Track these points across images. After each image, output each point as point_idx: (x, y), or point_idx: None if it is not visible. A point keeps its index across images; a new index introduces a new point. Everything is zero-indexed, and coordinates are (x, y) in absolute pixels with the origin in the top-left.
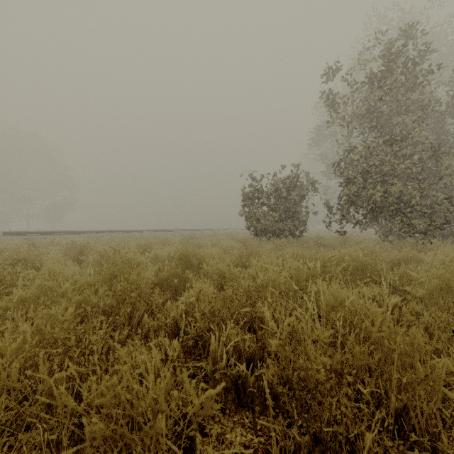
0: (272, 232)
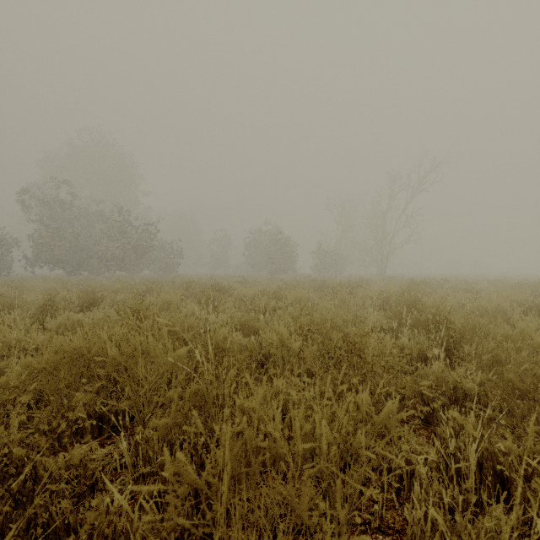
0: None
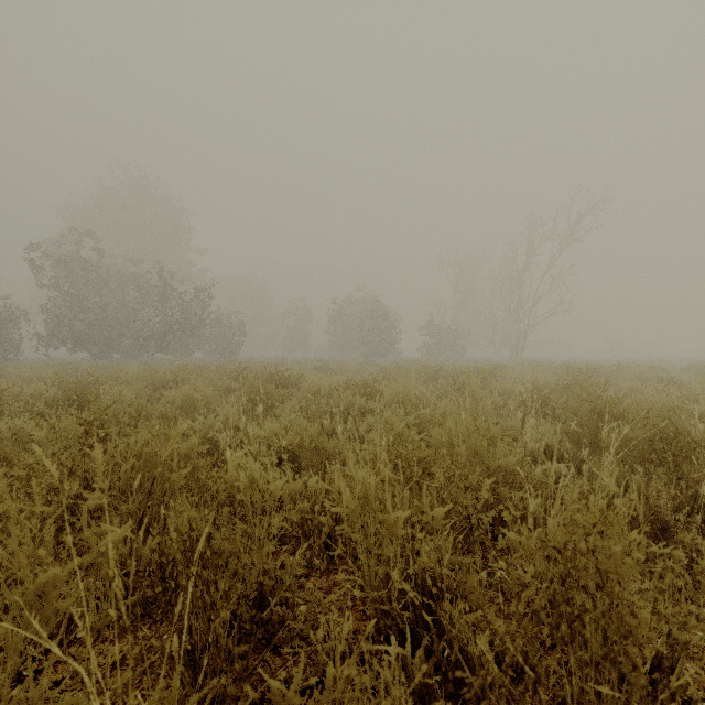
0: None
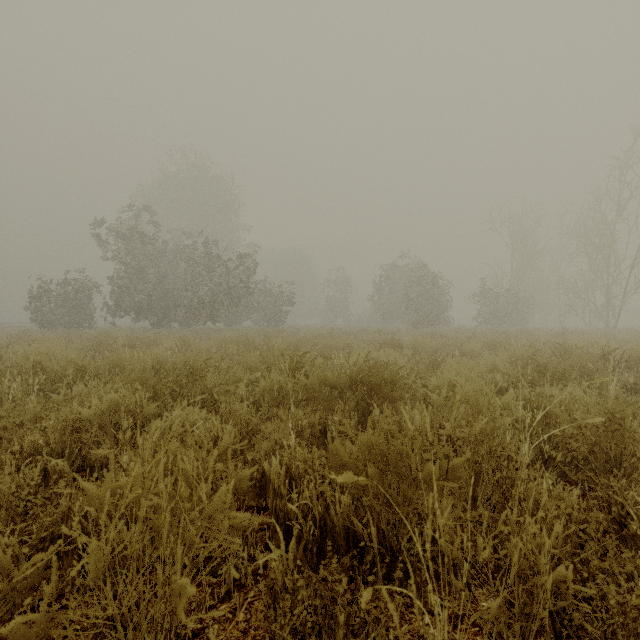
0: (60, 324)
